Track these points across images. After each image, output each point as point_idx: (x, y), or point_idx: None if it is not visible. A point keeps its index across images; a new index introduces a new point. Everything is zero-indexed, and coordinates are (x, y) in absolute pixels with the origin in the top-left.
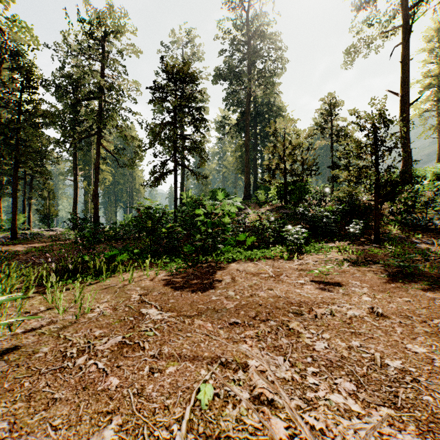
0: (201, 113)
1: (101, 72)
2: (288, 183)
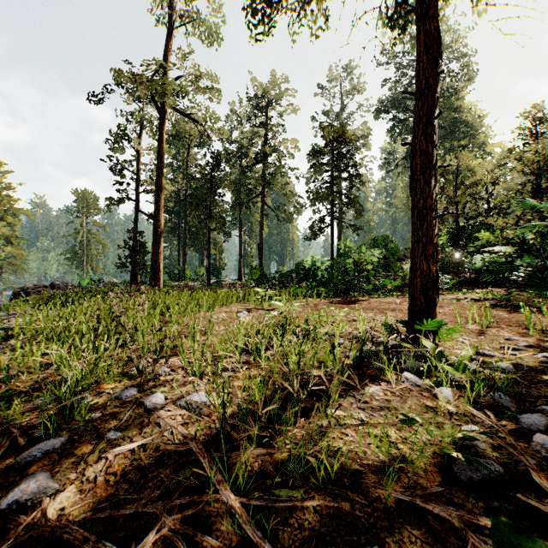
0: (356, 169)
1: (264, 137)
2: (462, 228)
